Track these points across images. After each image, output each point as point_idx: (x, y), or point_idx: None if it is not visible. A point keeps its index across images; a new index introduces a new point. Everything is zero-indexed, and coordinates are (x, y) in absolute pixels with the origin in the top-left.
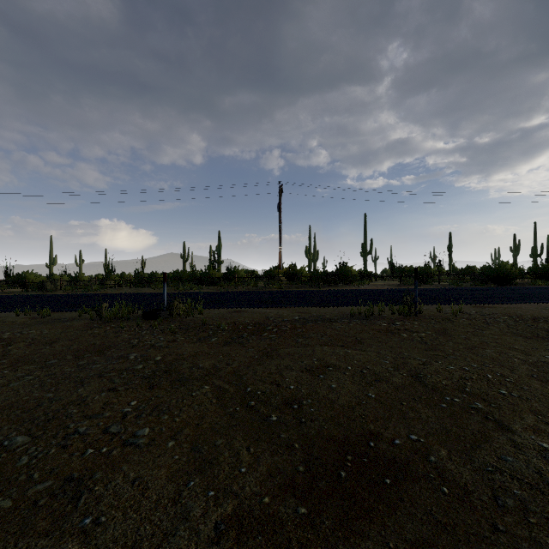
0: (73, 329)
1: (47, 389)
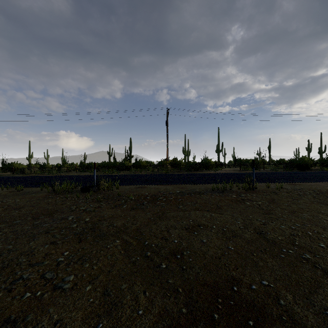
0: (35, 199)
1: (9, 242)
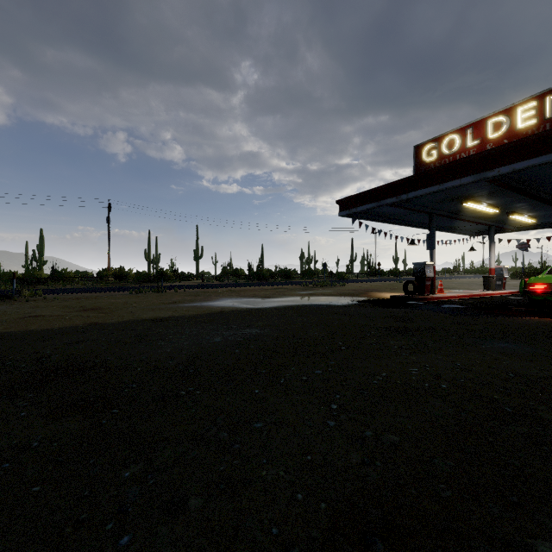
0: None
1: None
